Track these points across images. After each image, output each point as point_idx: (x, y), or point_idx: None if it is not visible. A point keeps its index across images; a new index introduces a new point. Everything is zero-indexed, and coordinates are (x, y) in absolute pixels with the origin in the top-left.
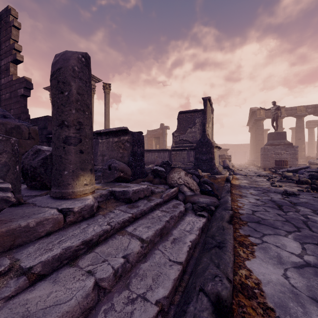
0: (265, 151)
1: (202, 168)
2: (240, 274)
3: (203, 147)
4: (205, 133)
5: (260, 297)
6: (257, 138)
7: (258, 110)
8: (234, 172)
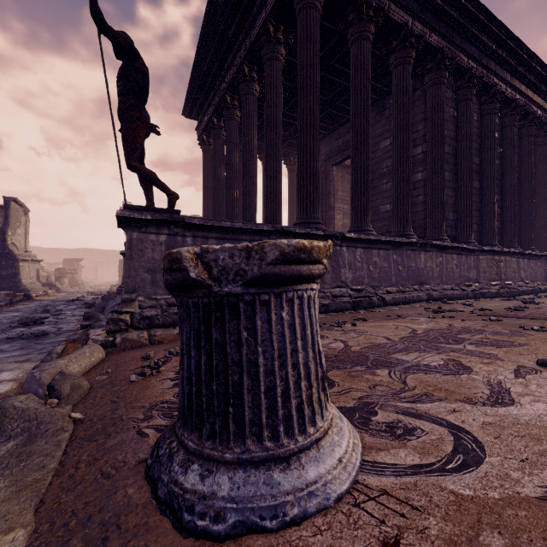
0: (121, 265)
1: (1, 285)
2: None
3: (3, 260)
4: (7, 243)
5: None
6: None
7: None
8: (60, 290)
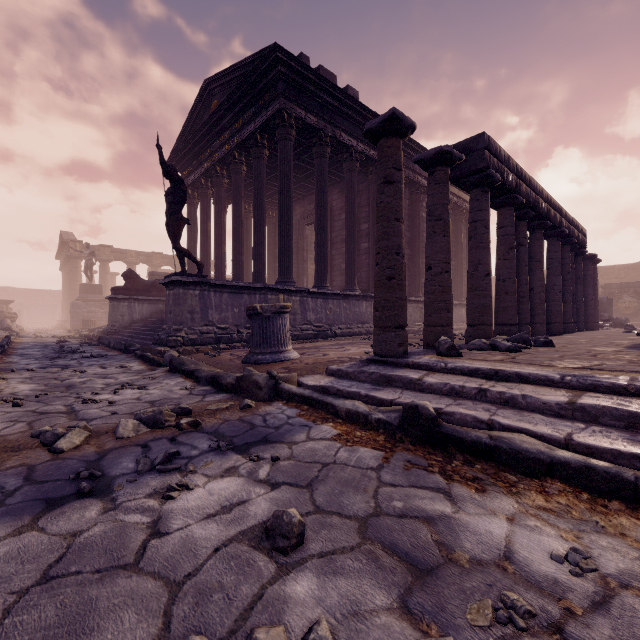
0: (75, 308)
1: None
2: (10, 351)
3: None
4: None
5: (16, 352)
6: (72, 286)
7: (72, 241)
8: (19, 335)
